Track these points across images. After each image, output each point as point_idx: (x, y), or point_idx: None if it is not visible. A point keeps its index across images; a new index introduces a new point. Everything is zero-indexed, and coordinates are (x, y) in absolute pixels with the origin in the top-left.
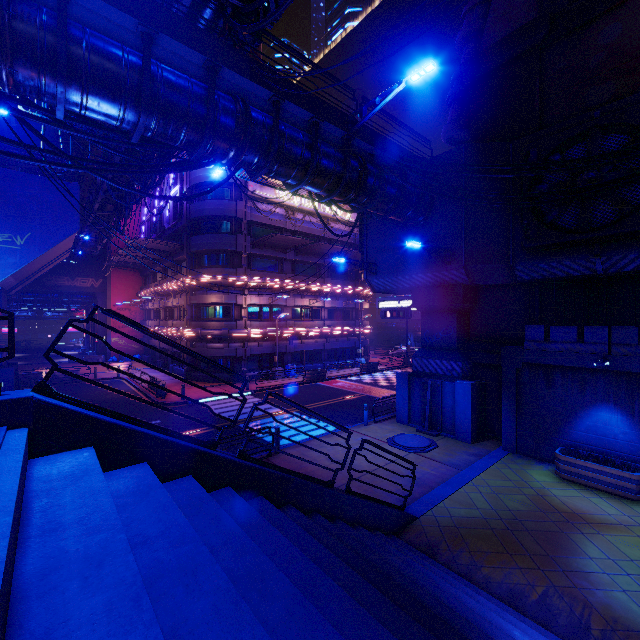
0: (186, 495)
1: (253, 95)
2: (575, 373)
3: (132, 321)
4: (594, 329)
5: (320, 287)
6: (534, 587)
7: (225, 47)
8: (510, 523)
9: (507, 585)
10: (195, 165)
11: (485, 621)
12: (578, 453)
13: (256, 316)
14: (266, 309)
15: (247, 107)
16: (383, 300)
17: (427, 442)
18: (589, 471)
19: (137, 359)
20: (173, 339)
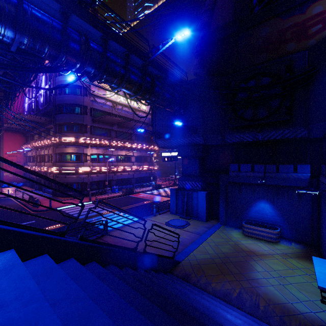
0: (41, 267)
1: (91, 34)
2: (250, 186)
3: (3, 158)
4: (258, 165)
5: (131, 145)
6: (235, 290)
7: (73, 2)
8: (224, 259)
9: (223, 291)
10: (55, 70)
11: (214, 313)
12: (252, 223)
13: (95, 160)
14: (101, 156)
15: (87, 40)
16: (163, 152)
17: (185, 222)
18: (256, 231)
19: (7, 183)
20: (45, 173)
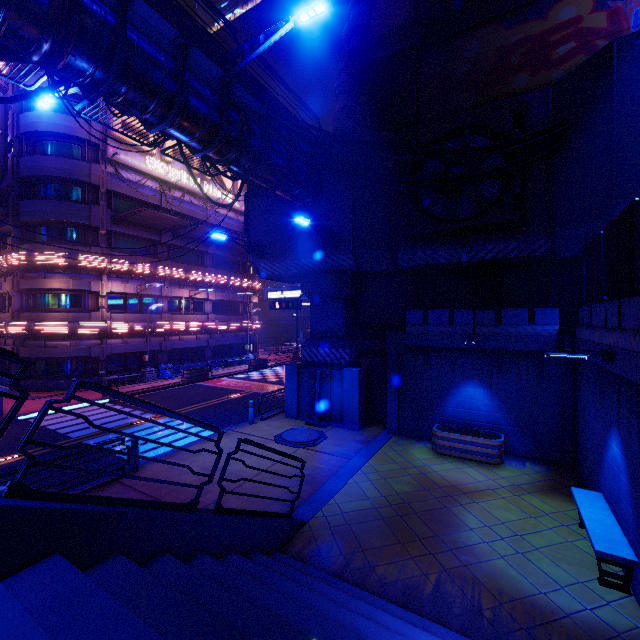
0: None
1: None
2: (448, 353)
3: None
4: (462, 312)
5: (203, 277)
6: (428, 576)
7: None
8: (400, 508)
9: (402, 582)
10: None
11: None
12: (450, 428)
13: (120, 307)
14: (134, 299)
15: None
16: (272, 290)
17: (316, 434)
18: (461, 443)
19: None
20: None
